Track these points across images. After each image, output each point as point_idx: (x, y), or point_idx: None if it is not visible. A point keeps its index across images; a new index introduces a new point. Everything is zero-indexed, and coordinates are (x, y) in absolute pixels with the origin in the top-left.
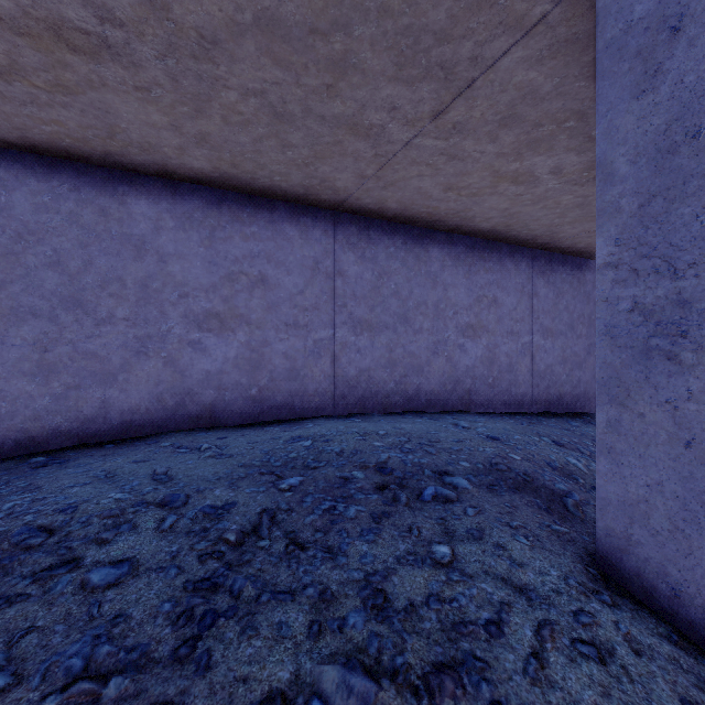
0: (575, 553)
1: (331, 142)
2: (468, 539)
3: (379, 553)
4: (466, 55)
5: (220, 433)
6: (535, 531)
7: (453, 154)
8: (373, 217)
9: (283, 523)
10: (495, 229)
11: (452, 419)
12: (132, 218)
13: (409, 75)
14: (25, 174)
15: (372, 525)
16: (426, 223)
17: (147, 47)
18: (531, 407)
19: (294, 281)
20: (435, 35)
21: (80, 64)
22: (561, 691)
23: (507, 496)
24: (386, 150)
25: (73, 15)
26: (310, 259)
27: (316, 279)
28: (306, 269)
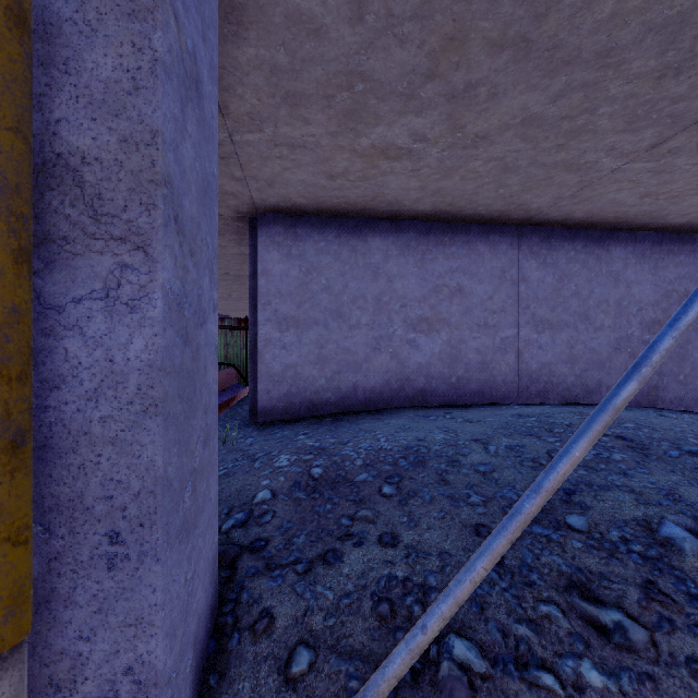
0: None
1: (541, 179)
2: None
3: (658, 478)
4: None
5: (440, 410)
6: None
7: (660, 170)
8: (554, 226)
9: None
10: (690, 223)
11: (647, 411)
12: (371, 252)
13: (636, 126)
14: (311, 230)
15: (640, 466)
16: (609, 225)
17: (434, 149)
18: None
19: (484, 289)
20: (672, 100)
21: (385, 164)
22: None
23: None
24: (591, 177)
25: (400, 142)
26: (497, 269)
27: (503, 286)
28: (494, 278)
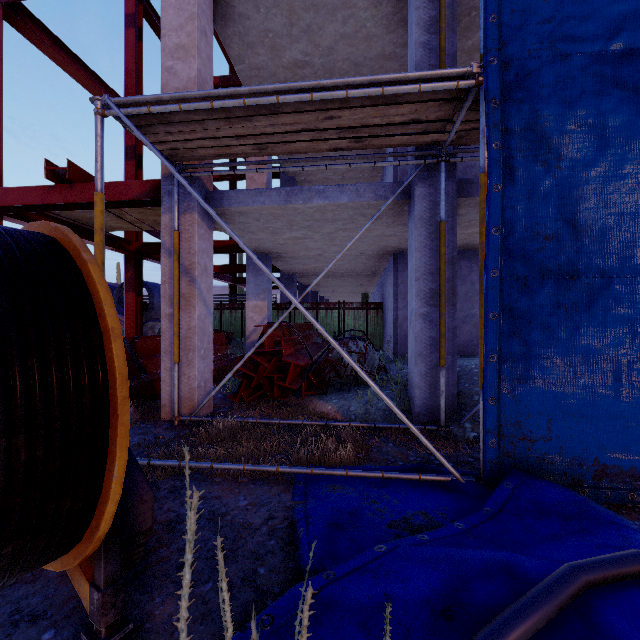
0: None
1: None
2: None
3: None
4: None
5: None
6: None
7: None
8: None
9: None
10: None
11: None
12: (461, 268)
13: None
14: None
15: None
16: None
17: None
18: None
19: None
20: None
21: (477, 235)
22: None
23: None
24: None
25: None
26: None
27: None
28: None
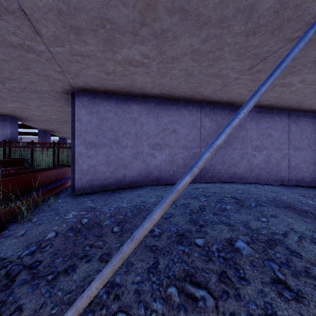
0: (311, 225)
1: (206, 81)
2: (271, 217)
3: (243, 217)
4: (265, 50)
5: (163, 186)
6: (295, 218)
7: (255, 80)
8: (216, 103)
9: (208, 209)
10: (270, 104)
11: (252, 185)
12: (132, 112)
13: (241, 58)
14: (103, 100)
15: (237, 211)
16: (238, 104)
17: (154, 62)
18: (288, 182)
19: (185, 130)
20: (254, 47)
21: (132, 69)
22: (307, 249)
23: (283, 209)
24: (227, 81)
25: (136, 58)
26: (191, 122)
27: (193, 129)
28: (190, 126)
